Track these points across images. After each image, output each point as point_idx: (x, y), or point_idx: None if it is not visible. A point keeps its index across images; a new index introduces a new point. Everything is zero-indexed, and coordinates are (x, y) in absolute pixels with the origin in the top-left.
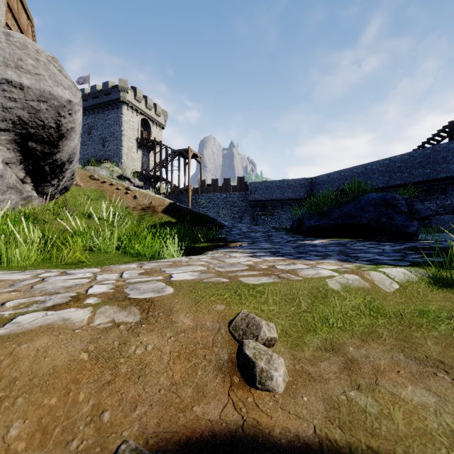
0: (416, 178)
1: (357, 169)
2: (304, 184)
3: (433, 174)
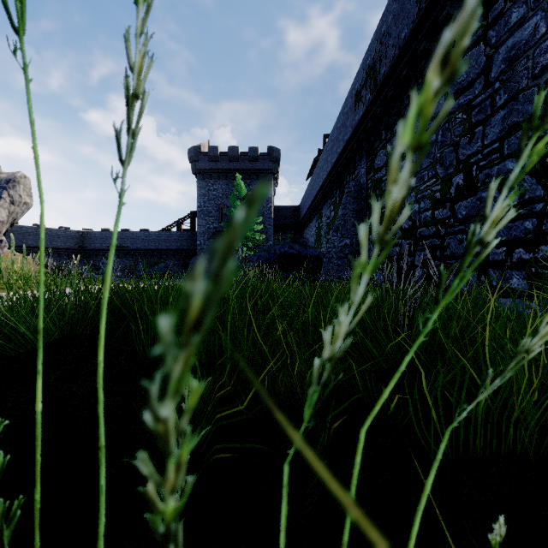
0: (163, 247)
1: (127, 233)
2: (76, 235)
3: (171, 246)
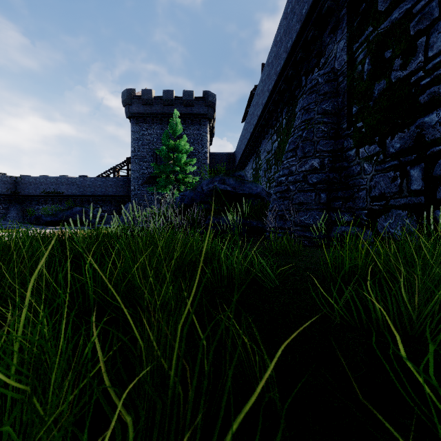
0: (98, 193)
1: (62, 179)
2: (8, 181)
3: (106, 192)
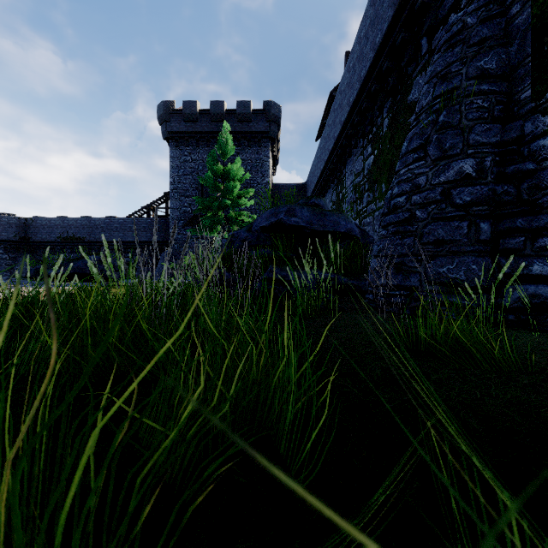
0: (129, 238)
1: (82, 221)
2: (15, 223)
3: (139, 237)
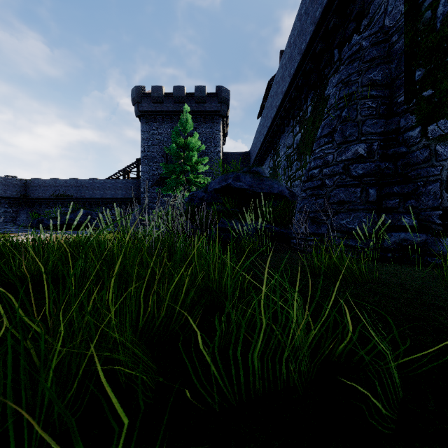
0: (108, 196)
1: (71, 182)
2: (18, 184)
3: (116, 195)
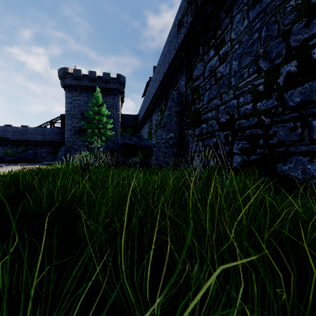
0: (39, 139)
1: (8, 128)
2: None
3: (45, 138)
